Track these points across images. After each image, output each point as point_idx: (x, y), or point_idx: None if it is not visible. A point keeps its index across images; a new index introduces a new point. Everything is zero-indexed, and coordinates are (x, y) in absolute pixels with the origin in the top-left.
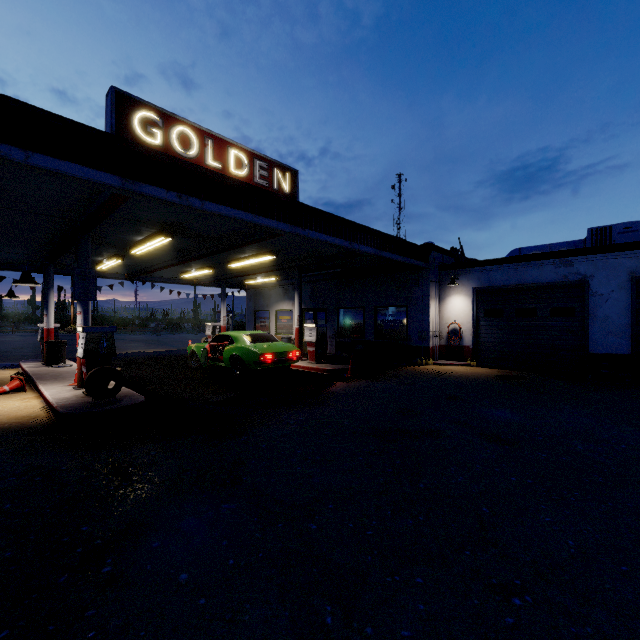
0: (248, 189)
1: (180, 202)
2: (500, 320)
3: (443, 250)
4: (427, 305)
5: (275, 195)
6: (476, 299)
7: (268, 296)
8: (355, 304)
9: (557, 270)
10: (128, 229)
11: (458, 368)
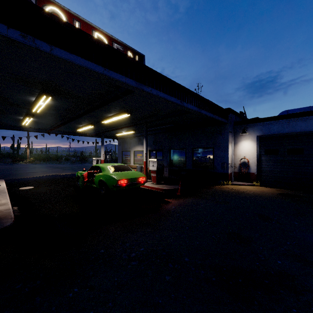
0: (98, 44)
1: (25, 42)
2: (276, 156)
3: (236, 113)
4: (227, 147)
5: (123, 54)
6: (259, 143)
7: (129, 143)
8: (180, 147)
9: None
10: (18, 89)
11: (249, 187)
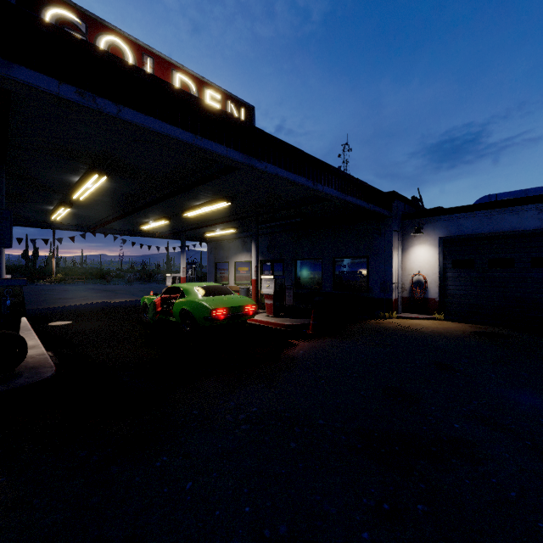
0: (186, 99)
1: (82, 102)
2: (470, 271)
3: (405, 199)
4: (390, 255)
5: (223, 113)
6: (442, 249)
7: (227, 248)
8: (313, 255)
9: (541, 216)
10: (55, 165)
11: (425, 322)
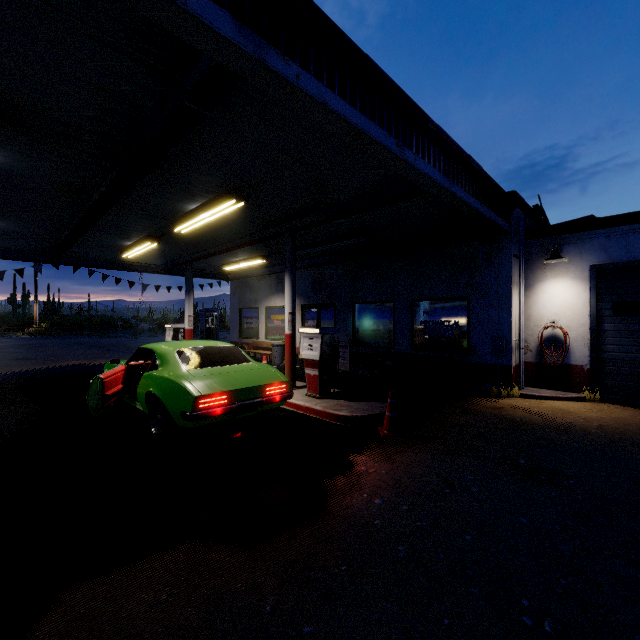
0: None
1: None
2: None
3: (527, 207)
4: (507, 296)
5: None
6: (596, 285)
7: (256, 288)
8: (379, 297)
9: None
10: None
11: (574, 407)
